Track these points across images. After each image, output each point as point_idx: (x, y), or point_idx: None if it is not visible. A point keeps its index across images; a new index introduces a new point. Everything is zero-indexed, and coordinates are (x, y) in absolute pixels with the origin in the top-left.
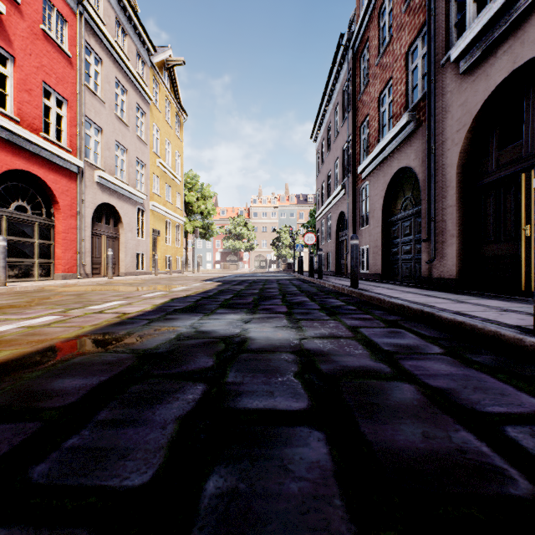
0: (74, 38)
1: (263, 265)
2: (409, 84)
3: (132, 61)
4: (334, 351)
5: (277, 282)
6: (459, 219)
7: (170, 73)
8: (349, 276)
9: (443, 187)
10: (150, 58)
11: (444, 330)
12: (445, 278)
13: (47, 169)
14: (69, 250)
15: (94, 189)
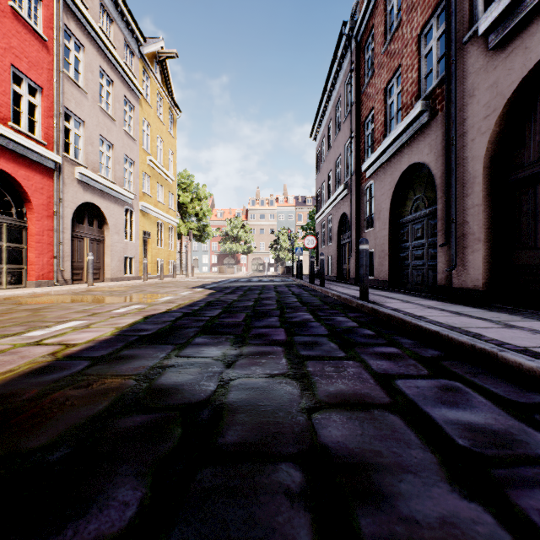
0: (51, 20)
1: (261, 268)
2: (421, 71)
3: (119, 50)
4: (373, 453)
5: (275, 290)
6: (486, 220)
7: (162, 67)
8: (352, 282)
9: (466, 184)
10: (139, 48)
11: (520, 384)
12: (469, 289)
13: (17, 163)
14: (44, 254)
15: (75, 187)
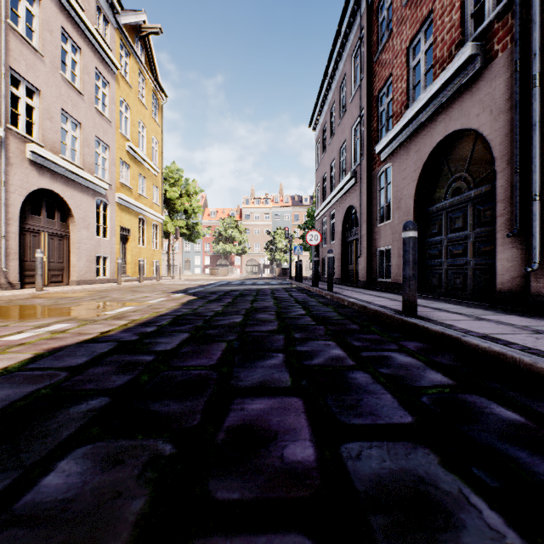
0: None
1: (256, 270)
2: (465, 9)
3: (89, 13)
4: None
5: (273, 296)
6: None
7: (144, 44)
8: (362, 285)
9: None
10: (115, 16)
11: None
12: None
13: None
14: None
15: (26, 169)
